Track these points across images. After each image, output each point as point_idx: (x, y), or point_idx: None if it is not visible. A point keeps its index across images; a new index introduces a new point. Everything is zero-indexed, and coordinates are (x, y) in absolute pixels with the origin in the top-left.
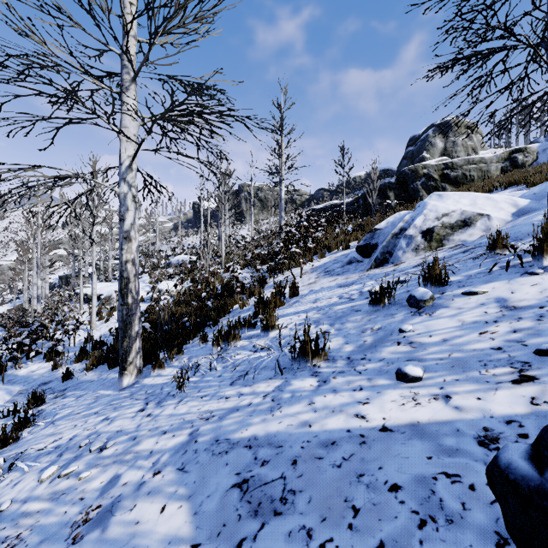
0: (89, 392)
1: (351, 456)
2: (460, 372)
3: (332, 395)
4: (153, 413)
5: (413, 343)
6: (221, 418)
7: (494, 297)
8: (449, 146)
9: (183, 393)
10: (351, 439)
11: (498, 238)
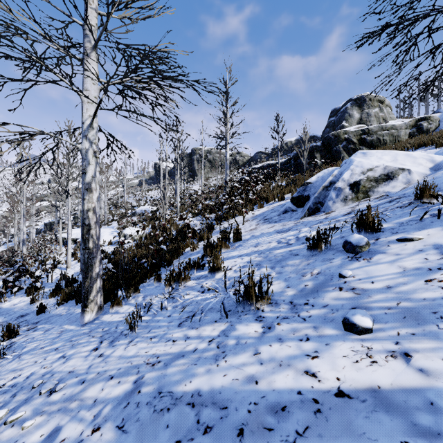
0: (56, 326)
1: (306, 430)
2: (414, 325)
3: (278, 344)
4: (105, 353)
5: (356, 289)
6: (166, 364)
7: (431, 244)
8: (364, 117)
9: (134, 333)
10: (303, 405)
11: (425, 188)
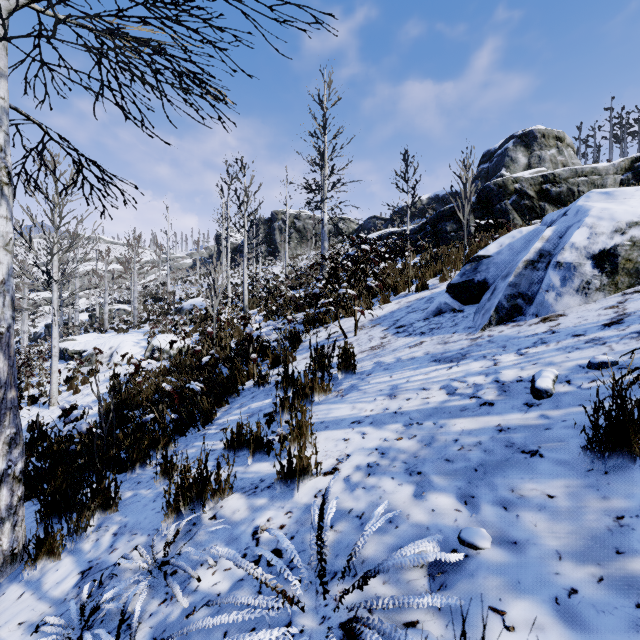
0: None
1: None
2: None
3: None
4: None
5: None
6: None
7: None
8: (535, 162)
9: None
10: None
11: None
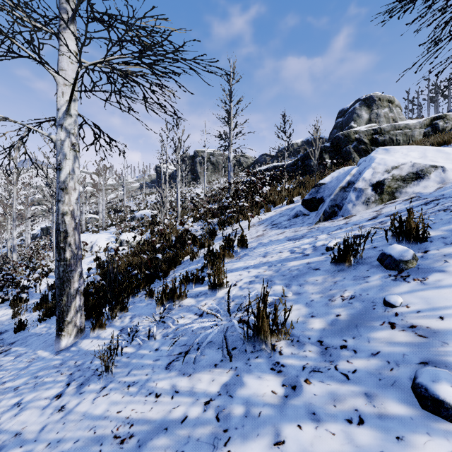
0: (29, 351)
1: None
2: None
3: (312, 426)
4: (67, 405)
5: (418, 328)
6: (140, 444)
7: None
8: (373, 117)
9: (110, 374)
10: None
11: None
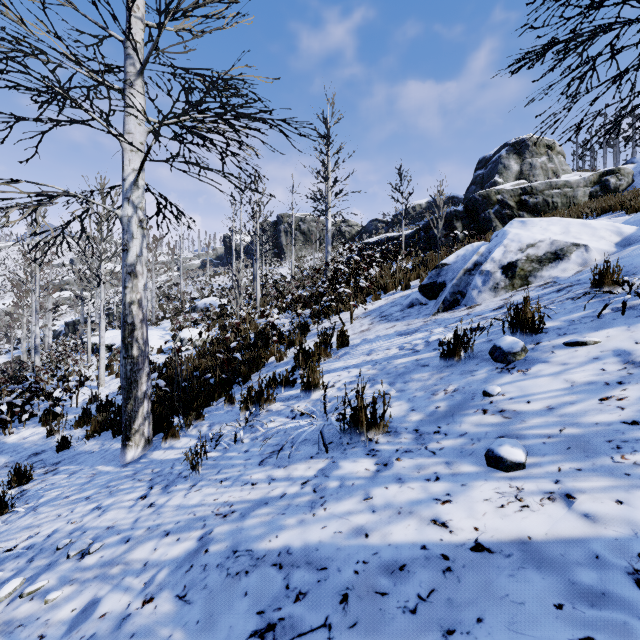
0: (85, 467)
1: (431, 594)
2: (581, 458)
3: (397, 486)
4: (157, 502)
5: (506, 412)
6: (243, 515)
7: (611, 349)
8: (526, 169)
9: (198, 474)
10: (429, 562)
11: (606, 272)
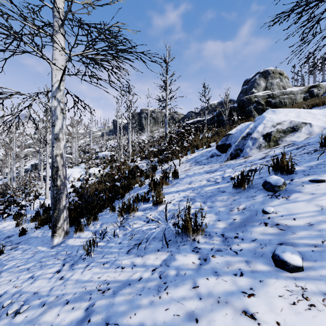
0: (32, 247)
1: None
2: None
3: (214, 278)
4: (65, 276)
5: (280, 225)
6: (114, 292)
7: None
8: (269, 85)
9: (91, 258)
10: None
11: None
